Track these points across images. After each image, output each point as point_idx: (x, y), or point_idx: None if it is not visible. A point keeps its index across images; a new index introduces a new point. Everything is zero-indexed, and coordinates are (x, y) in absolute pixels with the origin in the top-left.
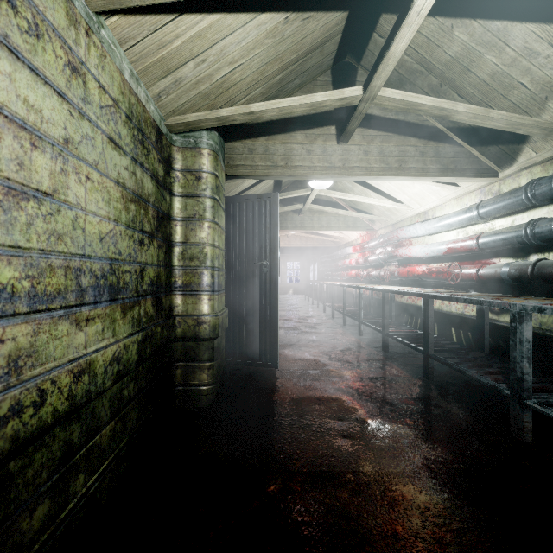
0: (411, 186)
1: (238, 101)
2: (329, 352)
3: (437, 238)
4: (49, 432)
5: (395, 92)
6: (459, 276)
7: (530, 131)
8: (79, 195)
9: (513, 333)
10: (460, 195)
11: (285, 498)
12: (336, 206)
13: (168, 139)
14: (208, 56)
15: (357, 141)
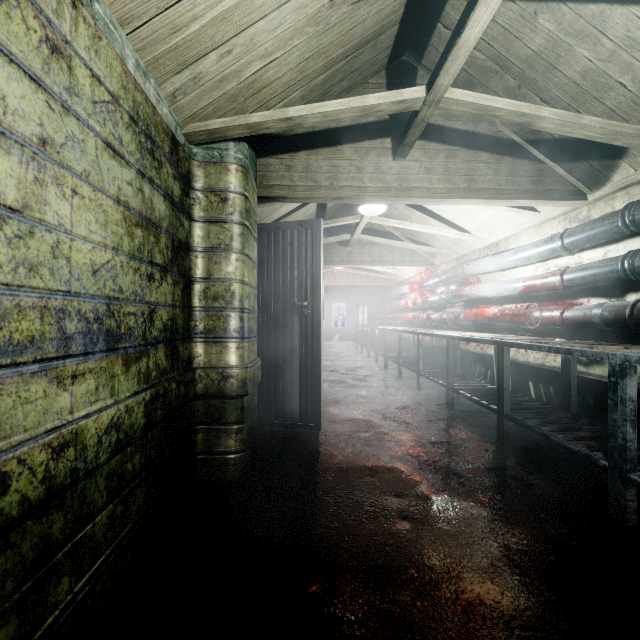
0: (480, 212)
1: (273, 106)
2: (383, 410)
3: (511, 275)
4: (15, 528)
5: (465, 93)
6: (538, 319)
7: (630, 142)
8: (61, 214)
9: (613, 389)
10: (540, 223)
11: (331, 602)
12: (390, 237)
13: (187, 151)
14: (235, 46)
15: (417, 156)
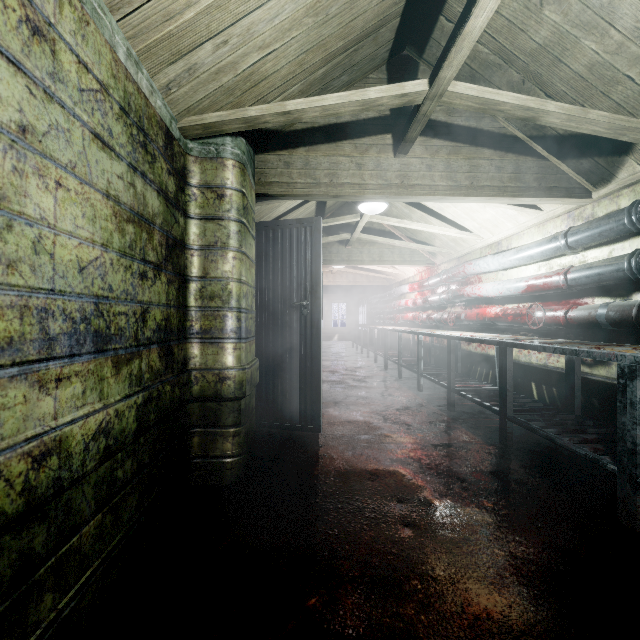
0: (482, 210)
1: (271, 100)
2: (383, 411)
3: (513, 274)
4: None
5: (469, 86)
6: (542, 319)
7: (638, 138)
8: (44, 207)
9: (621, 392)
10: (543, 221)
11: (331, 616)
12: (390, 237)
13: (182, 146)
14: (231, 36)
15: (418, 153)
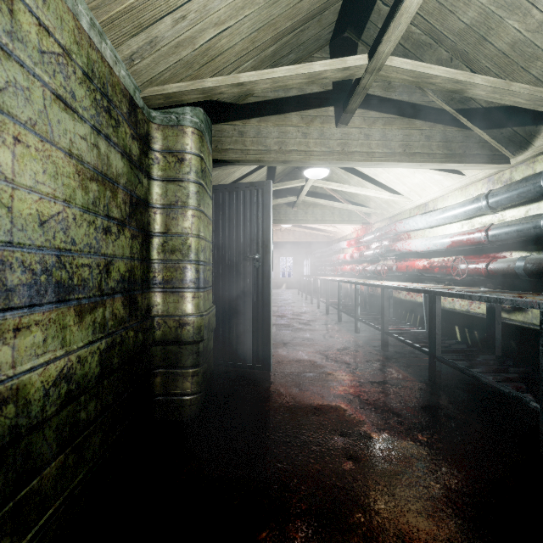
0: (412, 176)
1: (227, 75)
2: (325, 351)
3: (439, 231)
4: None
5: (404, 61)
6: (465, 270)
7: None
8: (0, 161)
9: None
10: (465, 185)
11: None
12: (331, 199)
13: (146, 114)
14: (189, 12)
15: (357, 123)
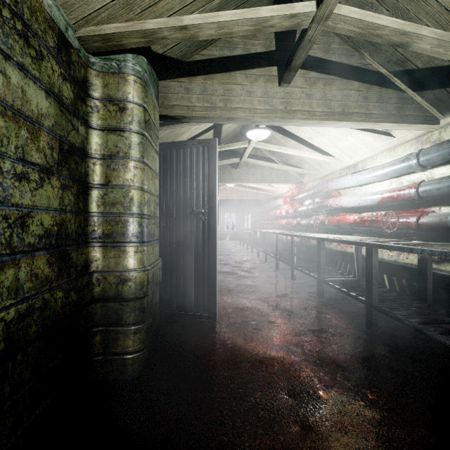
0: (344, 139)
1: None
2: (266, 298)
3: (368, 189)
4: None
5: (352, 9)
6: (395, 224)
7: None
8: None
9: None
10: (394, 146)
11: None
12: (269, 162)
13: (83, 58)
14: None
15: (299, 83)
